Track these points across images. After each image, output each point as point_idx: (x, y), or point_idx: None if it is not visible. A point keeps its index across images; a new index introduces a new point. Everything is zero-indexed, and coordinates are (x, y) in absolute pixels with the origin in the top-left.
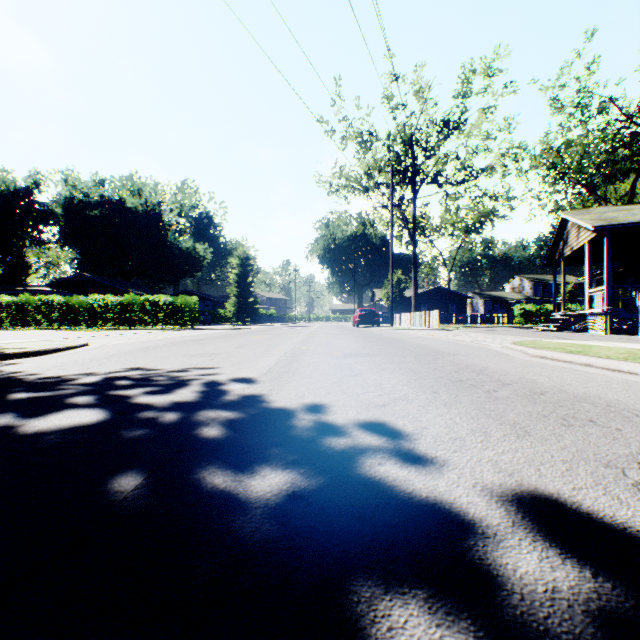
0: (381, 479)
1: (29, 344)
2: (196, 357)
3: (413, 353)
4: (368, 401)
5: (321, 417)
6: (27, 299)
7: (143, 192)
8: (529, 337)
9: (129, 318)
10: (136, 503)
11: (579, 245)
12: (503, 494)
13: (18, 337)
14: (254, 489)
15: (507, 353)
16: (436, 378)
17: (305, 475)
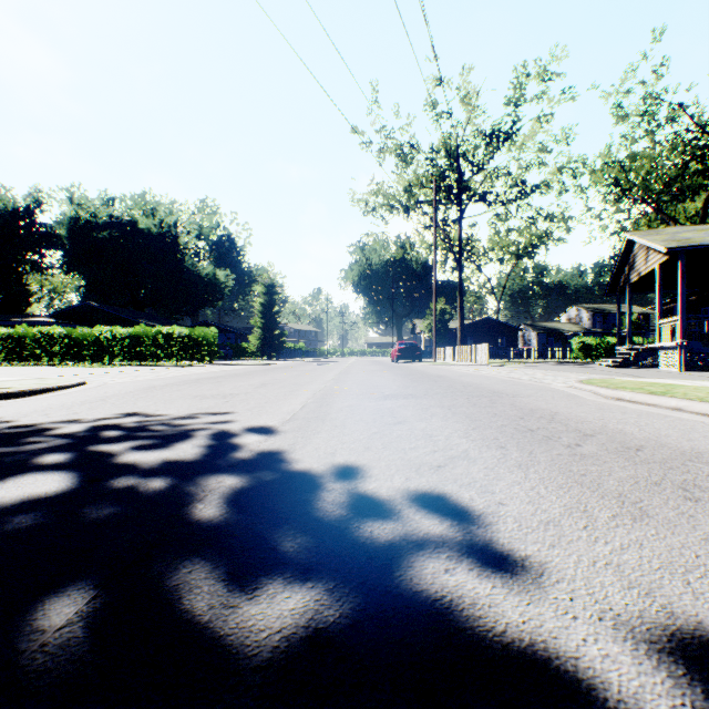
0: (453, 603)
1: (15, 383)
2: (208, 399)
3: (465, 394)
4: (418, 460)
5: (358, 486)
6: (24, 331)
7: (157, 212)
8: (594, 374)
9: (139, 352)
10: (57, 658)
11: (648, 270)
12: (653, 637)
13: (10, 374)
14: (254, 625)
15: (575, 394)
16: (499, 427)
17: (335, 594)
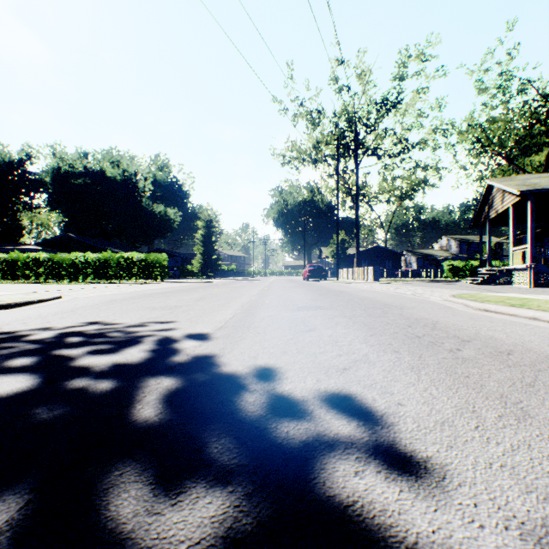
0: (364, 509)
1: (5, 297)
2: (157, 310)
3: (362, 306)
4: (327, 363)
5: (276, 387)
6: (17, 256)
7: (121, 163)
8: (462, 290)
9: (106, 273)
10: None
11: (504, 208)
12: None
13: (3, 290)
14: (174, 535)
15: (450, 306)
16: (392, 334)
17: (254, 499)
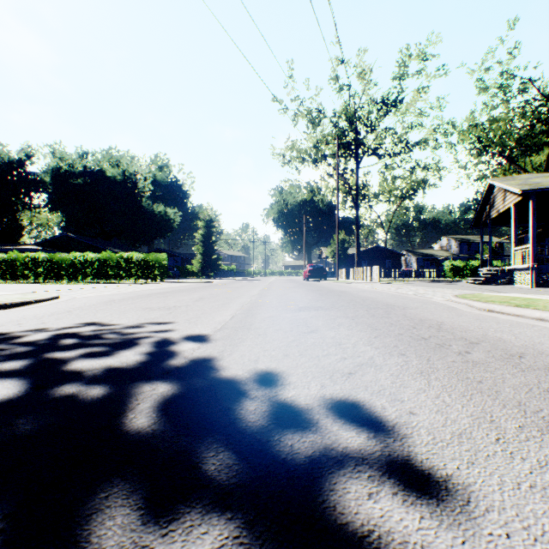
0: (382, 541)
1: (1, 297)
2: (155, 310)
3: (364, 306)
4: (331, 367)
5: (278, 393)
6: (16, 256)
7: (121, 163)
8: (464, 290)
9: (106, 273)
10: None
11: (505, 208)
12: None
13: (1, 290)
14: None
15: (454, 306)
16: (397, 335)
17: (255, 528)
